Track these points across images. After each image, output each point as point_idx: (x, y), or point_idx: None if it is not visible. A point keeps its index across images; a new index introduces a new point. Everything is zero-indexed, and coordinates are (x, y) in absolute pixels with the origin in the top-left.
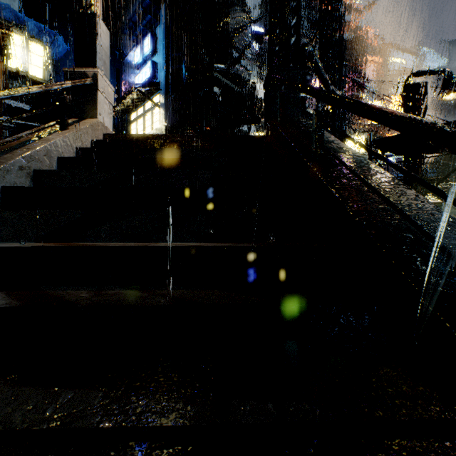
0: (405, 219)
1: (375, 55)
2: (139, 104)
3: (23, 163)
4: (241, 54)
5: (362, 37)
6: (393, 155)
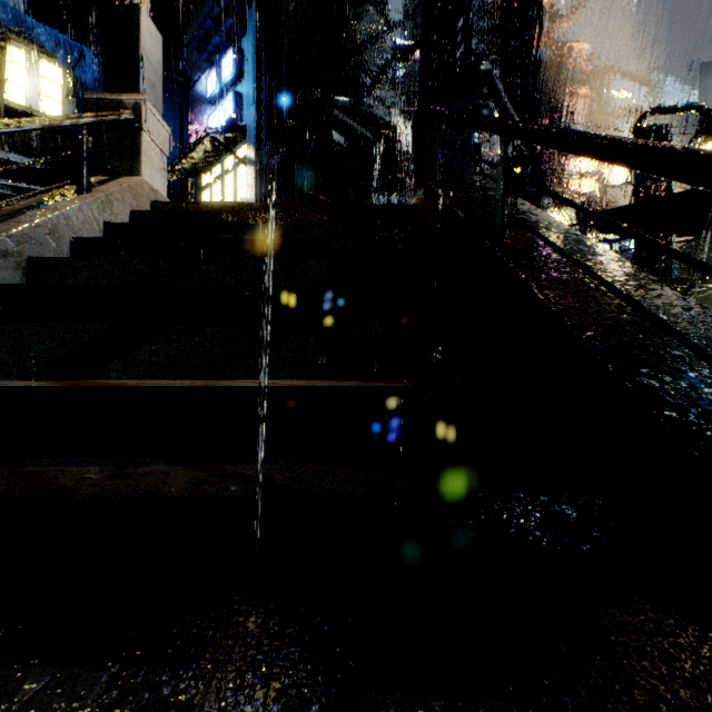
0: (674, 339)
1: (585, 86)
2: (214, 160)
3: (8, 246)
4: (376, 80)
5: (565, 57)
6: (620, 239)
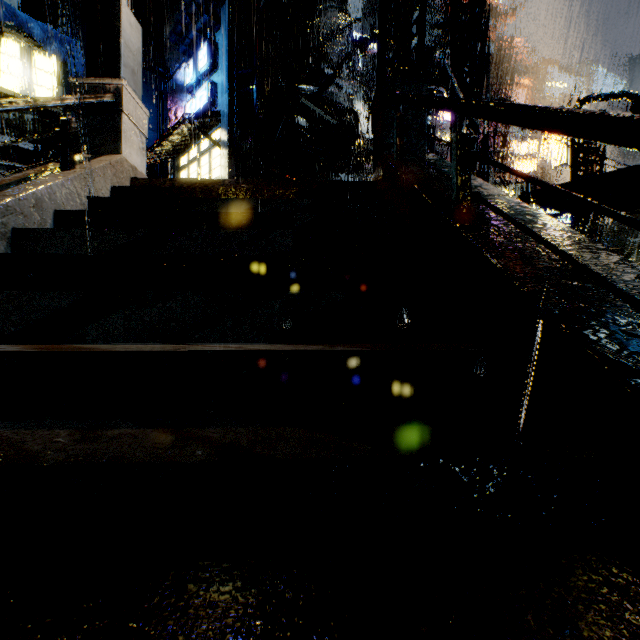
0: (631, 305)
1: (525, 77)
2: (191, 143)
3: None
4: (338, 70)
5: (507, 51)
6: (560, 214)
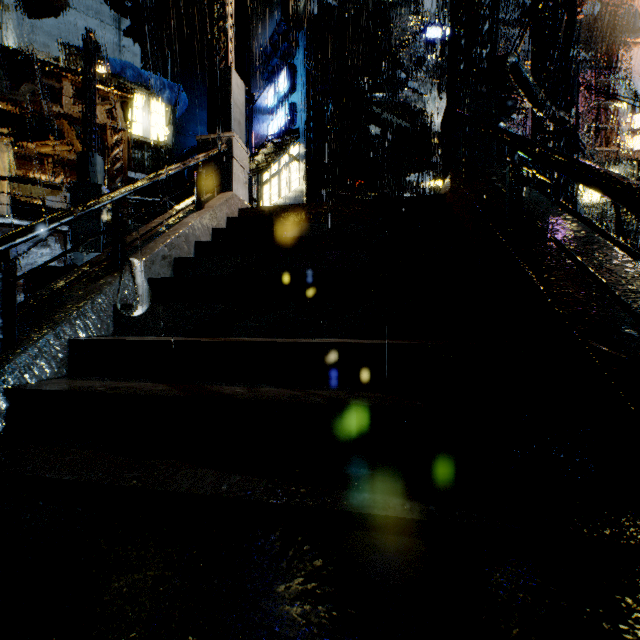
0: (626, 312)
1: None
2: (273, 159)
3: (165, 252)
4: (411, 75)
5: (616, 7)
6: None
